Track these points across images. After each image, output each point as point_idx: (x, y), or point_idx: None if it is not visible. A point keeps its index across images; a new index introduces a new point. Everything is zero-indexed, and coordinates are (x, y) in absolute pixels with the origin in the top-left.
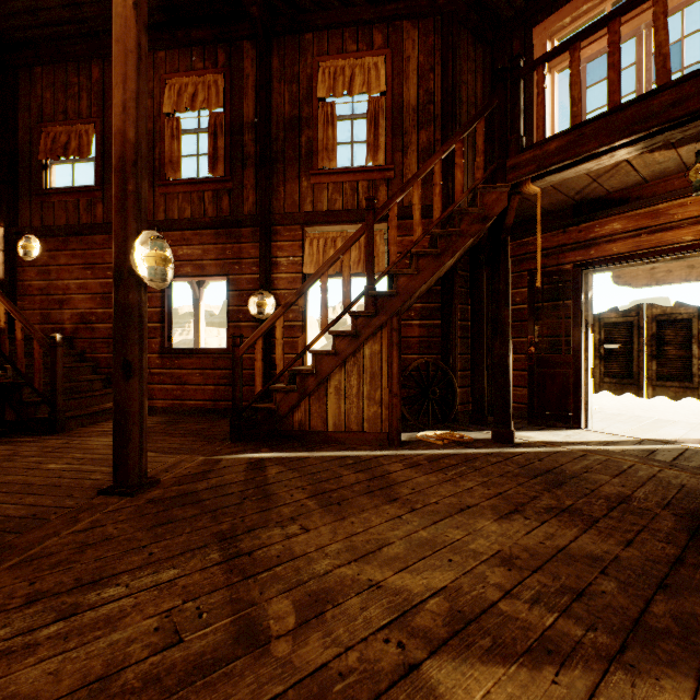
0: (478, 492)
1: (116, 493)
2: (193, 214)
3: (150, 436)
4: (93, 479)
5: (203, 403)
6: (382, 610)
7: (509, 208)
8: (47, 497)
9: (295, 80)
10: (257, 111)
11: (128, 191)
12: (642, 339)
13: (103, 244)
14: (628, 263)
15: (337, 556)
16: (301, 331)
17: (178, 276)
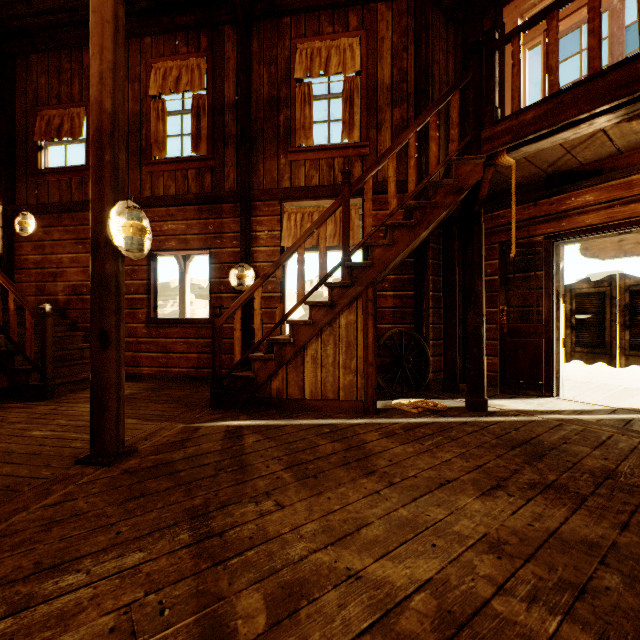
0: (457, 465)
1: (92, 463)
2: (177, 191)
3: (134, 403)
4: (73, 447)
5: (187, 370)
6: (362, 609)
7: (483, 180)
8: (25, 466)
9: (274, 62)
10: (238, 92)
11: (105, 162)
12: (615, 309)
13: None
14: (600, 234)
15: (313, 538)
16: (279, 302)
17: (163, 250)
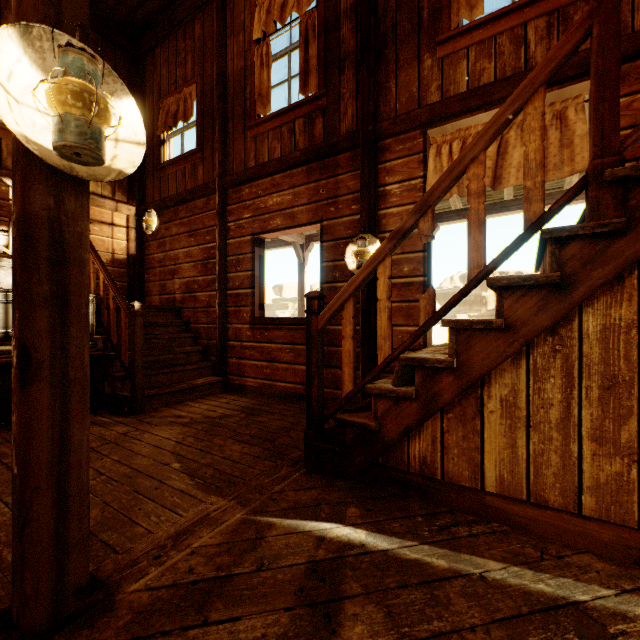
0: None
1: None
2: (282, 153)
3: (212, 436)
4: None
5: (294, 386)
6: None
7: None
8: None
9: None
10: None
11: None
12: None
13: (203, 208)
14: None
15: None
16: (421, 291)
17: (268, 231)
